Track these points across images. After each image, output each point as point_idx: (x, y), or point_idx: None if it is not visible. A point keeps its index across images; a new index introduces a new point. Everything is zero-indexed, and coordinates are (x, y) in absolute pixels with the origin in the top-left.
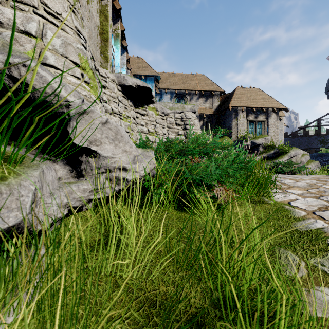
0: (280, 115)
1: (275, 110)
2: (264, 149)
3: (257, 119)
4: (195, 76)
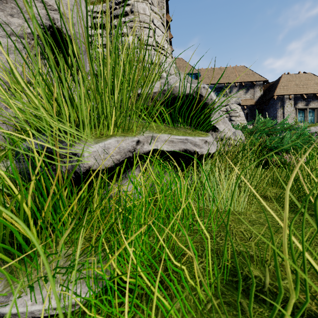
0: None
1: None
2: None
3: (309, 106)
4: (234, 68)
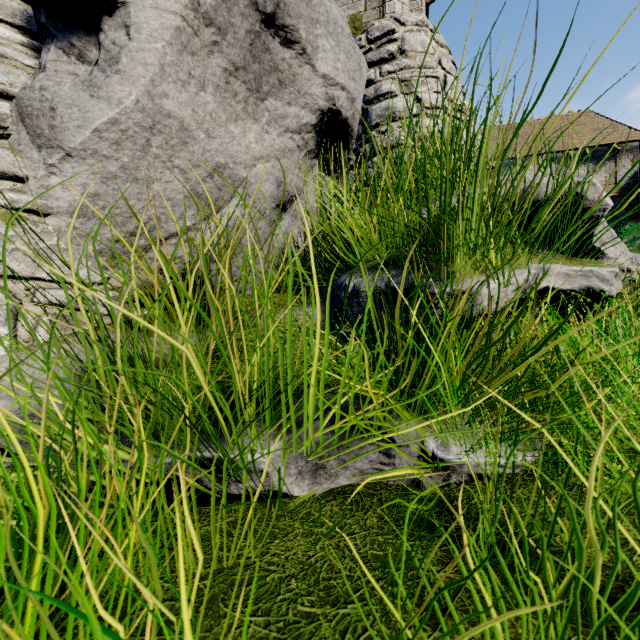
0: None
1: None
2: None
3: None
4: (564, 119)
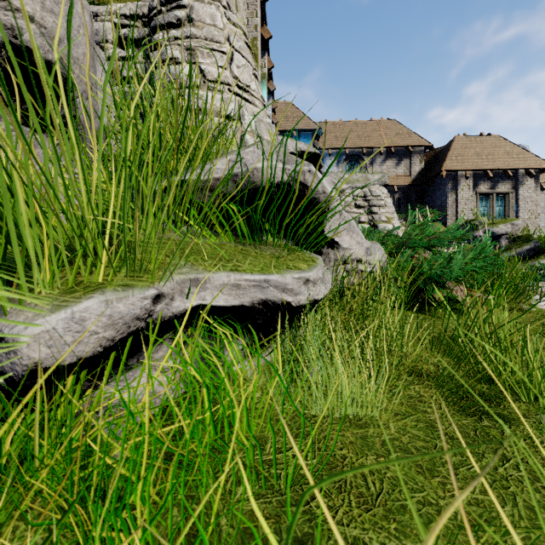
0: (543, 181)
1: (532, 172)
2: (511, 242)
3: (496, 190)
4: (378, 123)
